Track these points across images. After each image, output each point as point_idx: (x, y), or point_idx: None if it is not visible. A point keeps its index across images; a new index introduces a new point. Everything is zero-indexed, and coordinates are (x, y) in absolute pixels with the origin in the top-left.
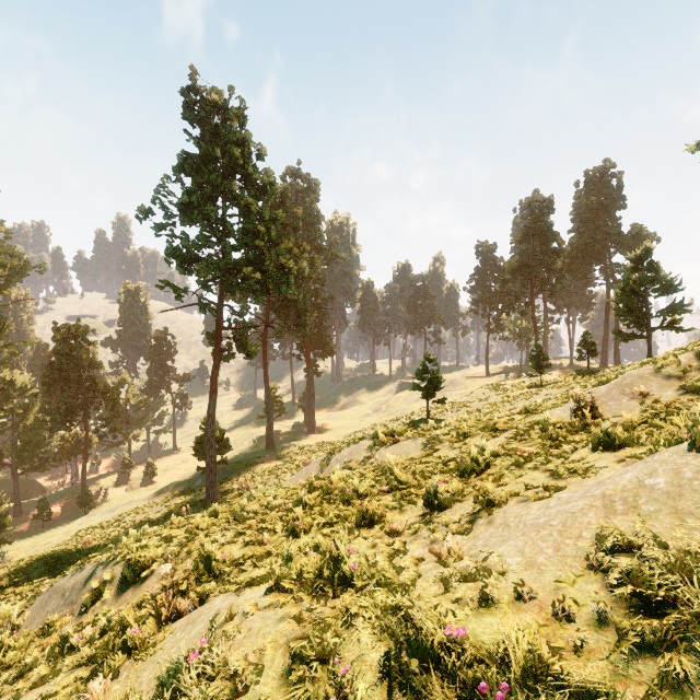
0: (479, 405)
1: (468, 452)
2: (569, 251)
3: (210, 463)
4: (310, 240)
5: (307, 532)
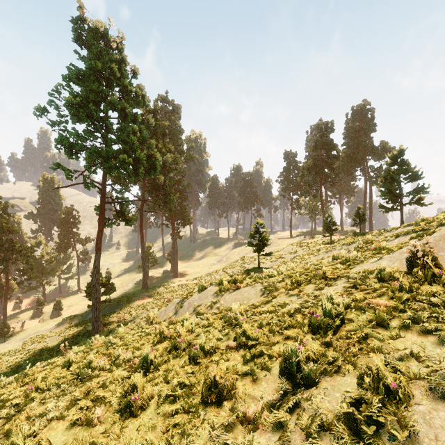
0: (291, 256)
1: (311, 302)
2: (343, 156)
3: (95, 303)
4: (174, 145)
5: (146, 406)
